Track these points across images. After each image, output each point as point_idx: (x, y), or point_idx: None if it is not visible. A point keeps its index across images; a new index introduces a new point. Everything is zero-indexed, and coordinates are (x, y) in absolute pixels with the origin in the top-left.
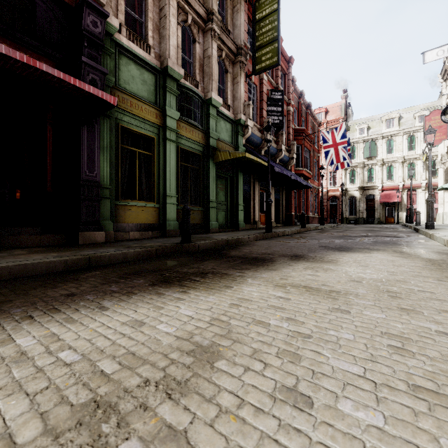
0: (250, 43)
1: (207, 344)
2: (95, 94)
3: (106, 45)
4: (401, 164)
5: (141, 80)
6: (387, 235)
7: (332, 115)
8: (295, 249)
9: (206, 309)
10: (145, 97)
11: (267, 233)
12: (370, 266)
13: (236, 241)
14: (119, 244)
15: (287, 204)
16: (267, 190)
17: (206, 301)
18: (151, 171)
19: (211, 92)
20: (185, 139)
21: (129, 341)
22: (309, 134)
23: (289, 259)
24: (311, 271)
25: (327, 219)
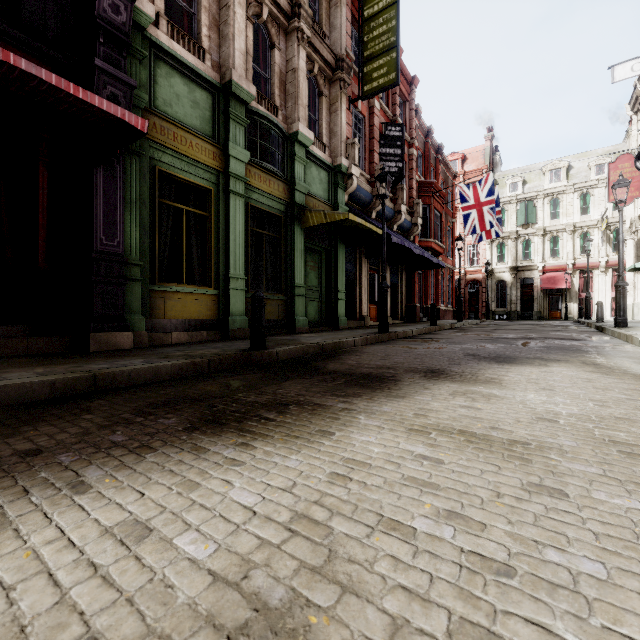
0: (355, 54)
1: (280, 602)
2: (111, 112)
3: (135, 43)
4: (571, 235)
5: (190, 101)
6: (560, 337)
7: (472, 163)
8: (427, 359)
9: (282, 489)
10: (197, 127)
11: (381, 334)
12: (558, 389)
13: (336, 347)
14: (153, 352)
15: (408, 290)
16: (379, 271)
17: (285, 467)
18: (206, 241)
19: (297, 123)
20: (258, 193)
21: (100, 593)
22: (440, 190)
23: (422, 377)
24: (465, 400)
25: (465, 313)
